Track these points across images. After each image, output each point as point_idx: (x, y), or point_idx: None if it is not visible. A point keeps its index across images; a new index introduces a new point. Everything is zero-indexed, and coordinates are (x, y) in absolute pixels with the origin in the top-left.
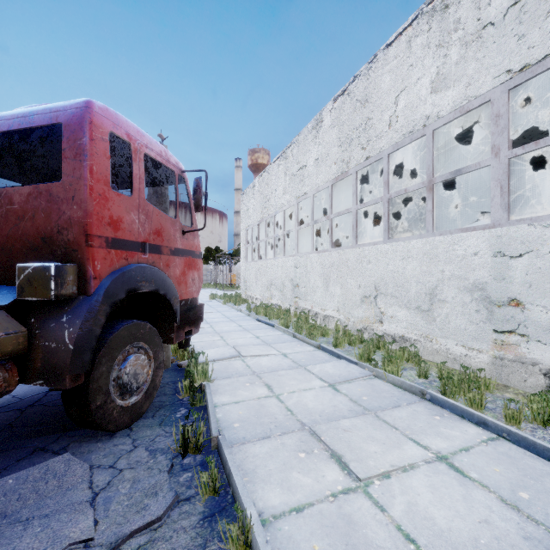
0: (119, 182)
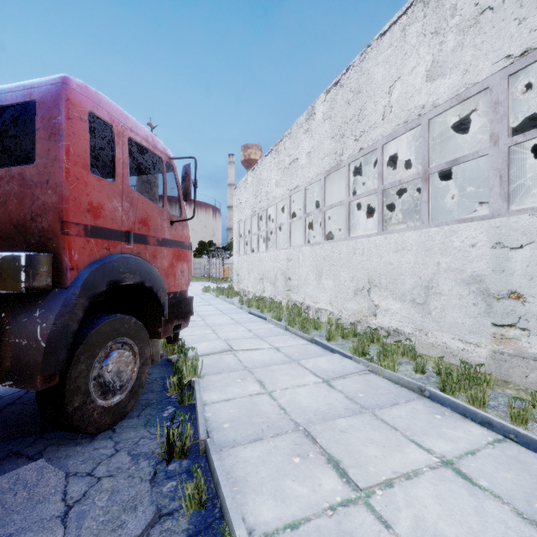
0: (106, 171)
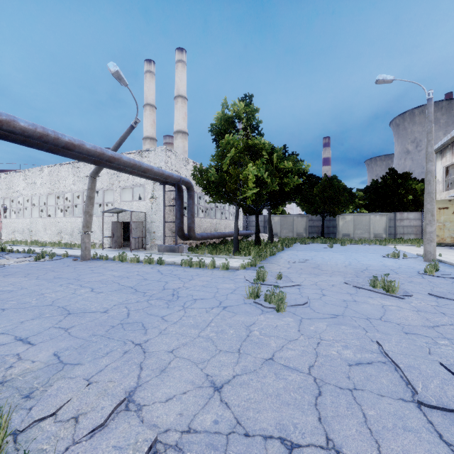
0: None
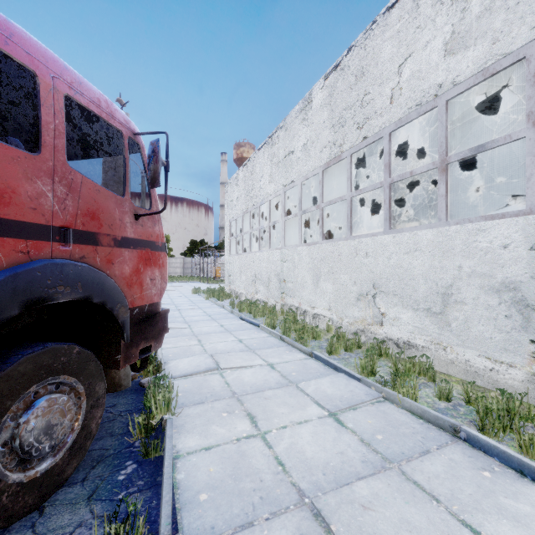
0: None
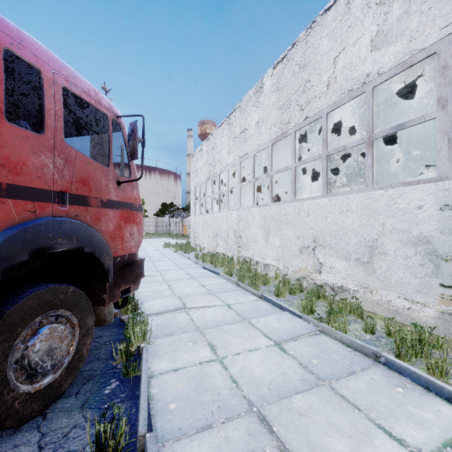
0: None
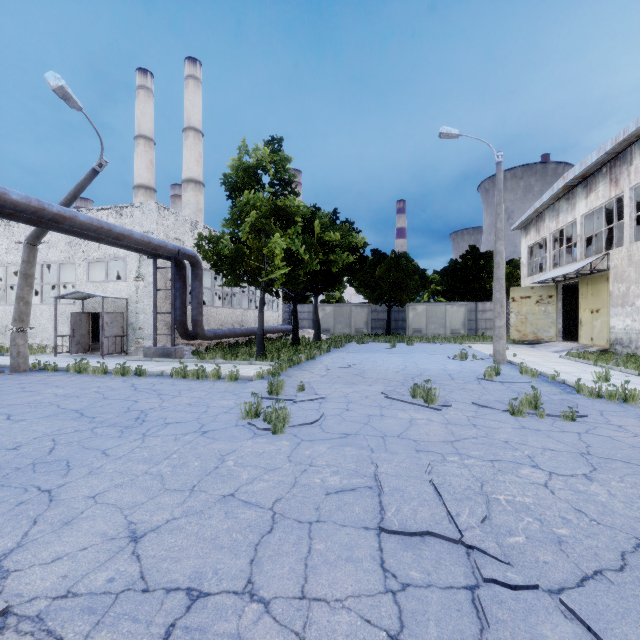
0: None
